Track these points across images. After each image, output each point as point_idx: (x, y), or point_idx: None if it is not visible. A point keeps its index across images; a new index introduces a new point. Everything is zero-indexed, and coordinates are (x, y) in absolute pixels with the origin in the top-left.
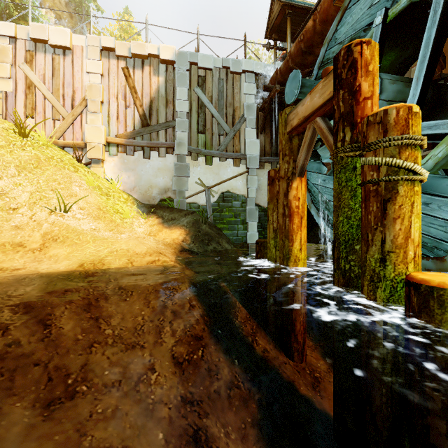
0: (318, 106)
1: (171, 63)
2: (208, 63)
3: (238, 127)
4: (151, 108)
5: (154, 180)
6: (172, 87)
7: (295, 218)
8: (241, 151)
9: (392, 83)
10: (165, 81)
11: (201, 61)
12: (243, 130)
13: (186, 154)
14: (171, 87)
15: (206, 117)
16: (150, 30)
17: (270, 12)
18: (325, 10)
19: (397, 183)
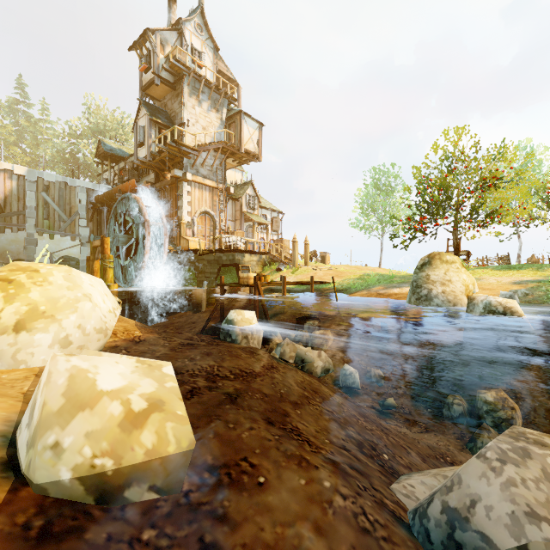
0: (98, 245)
1: (23, 175)
2: (52, 179)
3: (74, 218)
4: (6, 201)
5: (8, 247)
6: (23, 189)
7: (95, 273)
8: (76, 232)
9: (122, 239)
10: (17, 185)
11: (47, 177)
12: (78, 220)
13: (35, 232)
14: (23, 189)
15: (50, 210)
16: (5, 152)
17: (98, 146)
18: (115, 193)
19: (107, 268)
